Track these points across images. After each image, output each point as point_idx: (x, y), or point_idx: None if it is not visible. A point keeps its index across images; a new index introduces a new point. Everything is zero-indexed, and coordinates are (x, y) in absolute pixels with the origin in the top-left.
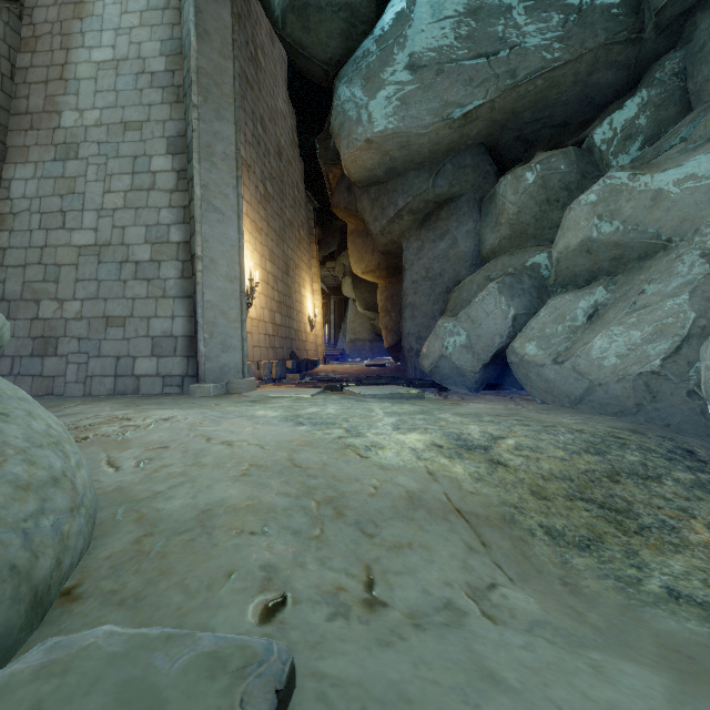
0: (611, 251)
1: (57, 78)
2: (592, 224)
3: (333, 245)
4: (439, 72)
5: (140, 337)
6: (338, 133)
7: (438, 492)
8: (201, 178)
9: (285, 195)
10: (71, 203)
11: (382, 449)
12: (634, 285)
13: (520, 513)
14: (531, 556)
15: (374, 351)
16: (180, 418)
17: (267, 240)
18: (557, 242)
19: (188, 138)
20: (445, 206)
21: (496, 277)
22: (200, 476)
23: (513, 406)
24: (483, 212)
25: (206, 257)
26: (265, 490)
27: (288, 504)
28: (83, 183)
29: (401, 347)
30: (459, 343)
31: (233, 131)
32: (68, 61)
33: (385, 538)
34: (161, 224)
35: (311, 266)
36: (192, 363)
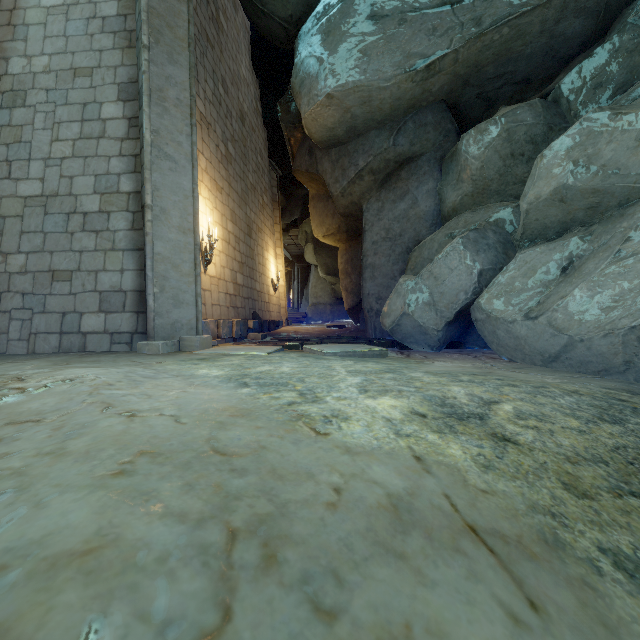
0: (588, 199)
1: (4, 23)
2: (568, 170)
3: (296, 213)
4: (402, 22)
5: (87, 292)
6: (299, 91)
7: (436, 492)
8: (151, 122)
9: (248, 160)
10: (17, 152)
11: (346, 421)
12: (615, 233)
13: (563, 525)
14: (618, 625)
15: (334, 314)
16: (87, 379)
17: (229, 200)
18: (526, 192)
19: (139, 83)
20: (405, 166)
21: (458, 235)
22: (42, 477)
23: (480, 364)
24: (443, 171)
25: (157, 207)
26: (143, 509)
27: (176, 542)
28: (30, 131)
29: (360, 309)
30: (422, 300)
31: (187, 77)
32: (16, 6)
33: (359, 619)
34: (111, 173)
35: (274, 232)
36: (142, 319)
